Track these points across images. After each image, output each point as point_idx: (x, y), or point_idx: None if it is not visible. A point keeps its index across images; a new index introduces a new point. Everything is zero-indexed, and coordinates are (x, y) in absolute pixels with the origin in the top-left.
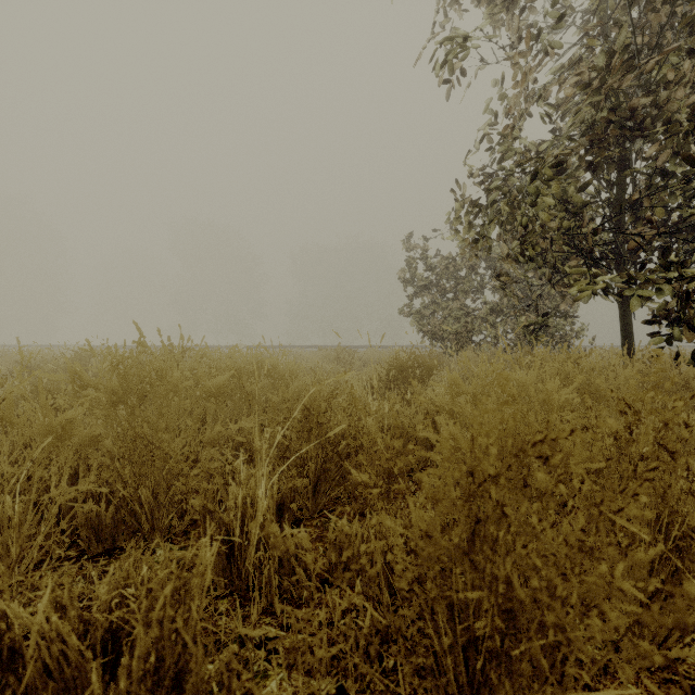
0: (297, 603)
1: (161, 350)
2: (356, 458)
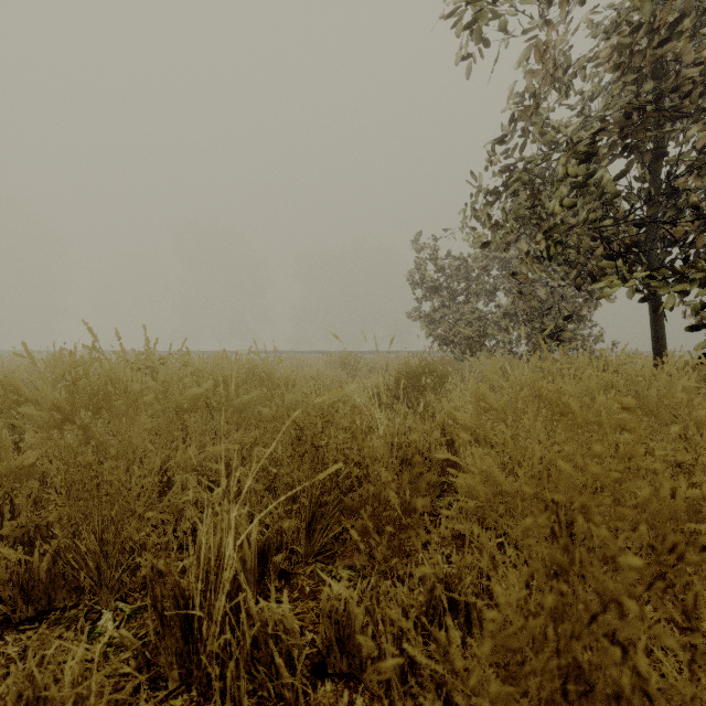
0: (276, 705)
1: (137, 355)
2: (360, 490)
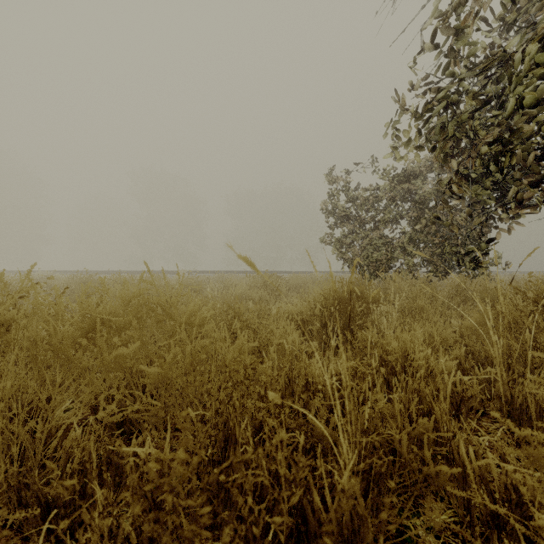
0: None
1: None
2: None
